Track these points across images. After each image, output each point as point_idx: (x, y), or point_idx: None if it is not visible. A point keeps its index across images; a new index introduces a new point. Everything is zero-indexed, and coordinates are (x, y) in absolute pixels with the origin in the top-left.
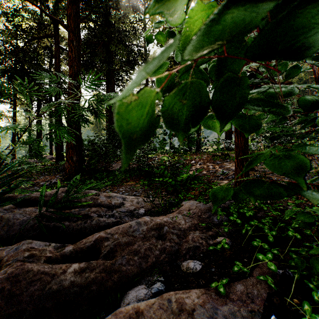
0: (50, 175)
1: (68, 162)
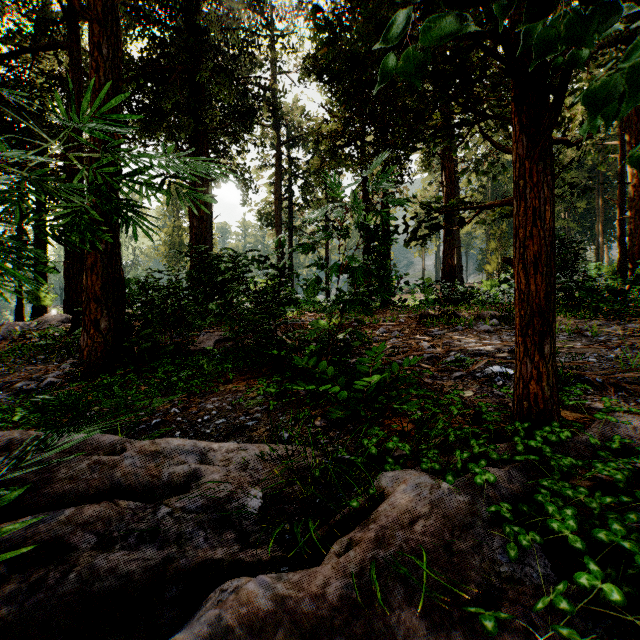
0: (50, 362)
1: (86, 332)
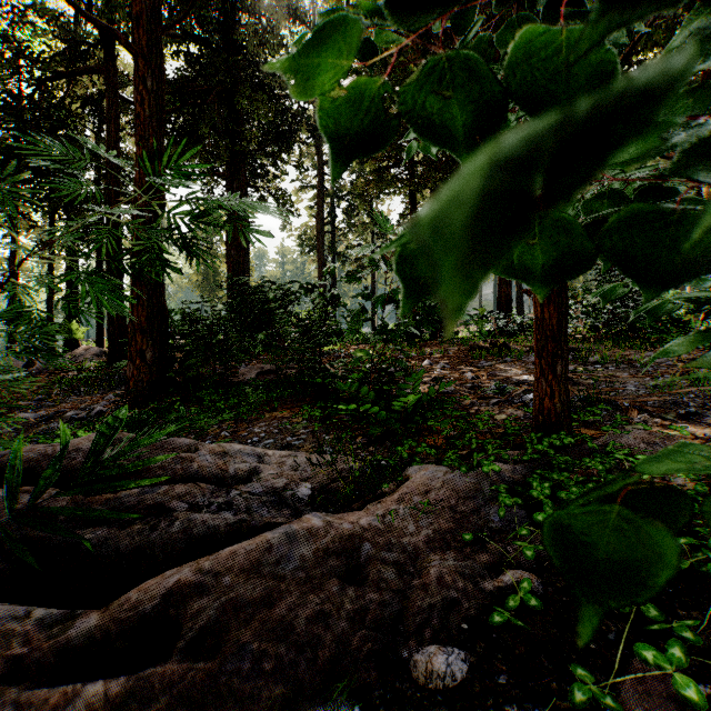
0: (93, 394)
1: (132, 363)
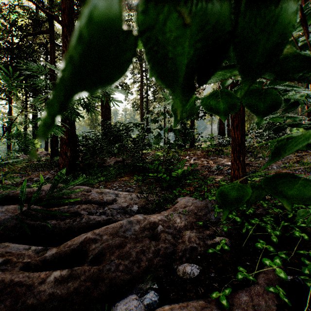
0: (44, 171)
1: (61, 157)
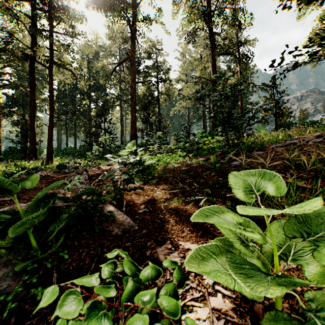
0: None
1: None
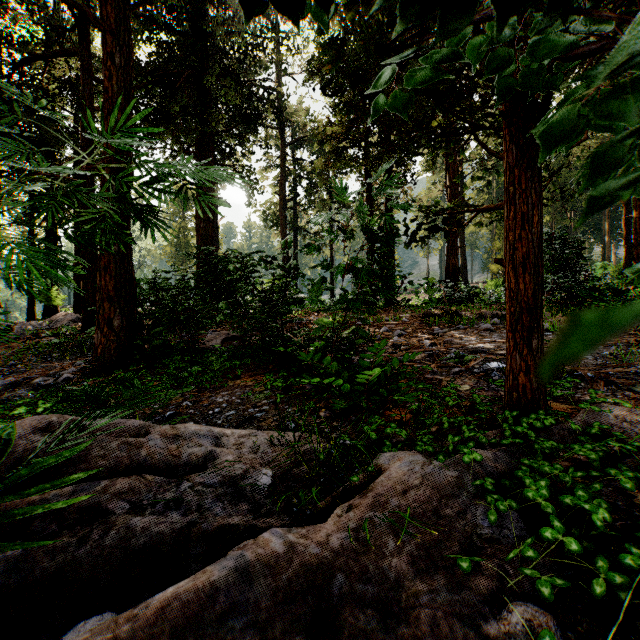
0: (64, 360)
1: (100, 330)
